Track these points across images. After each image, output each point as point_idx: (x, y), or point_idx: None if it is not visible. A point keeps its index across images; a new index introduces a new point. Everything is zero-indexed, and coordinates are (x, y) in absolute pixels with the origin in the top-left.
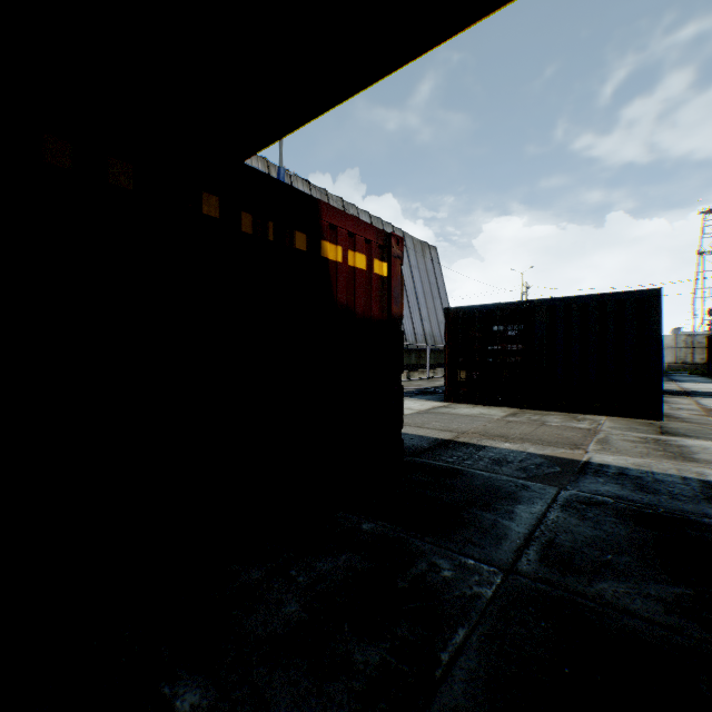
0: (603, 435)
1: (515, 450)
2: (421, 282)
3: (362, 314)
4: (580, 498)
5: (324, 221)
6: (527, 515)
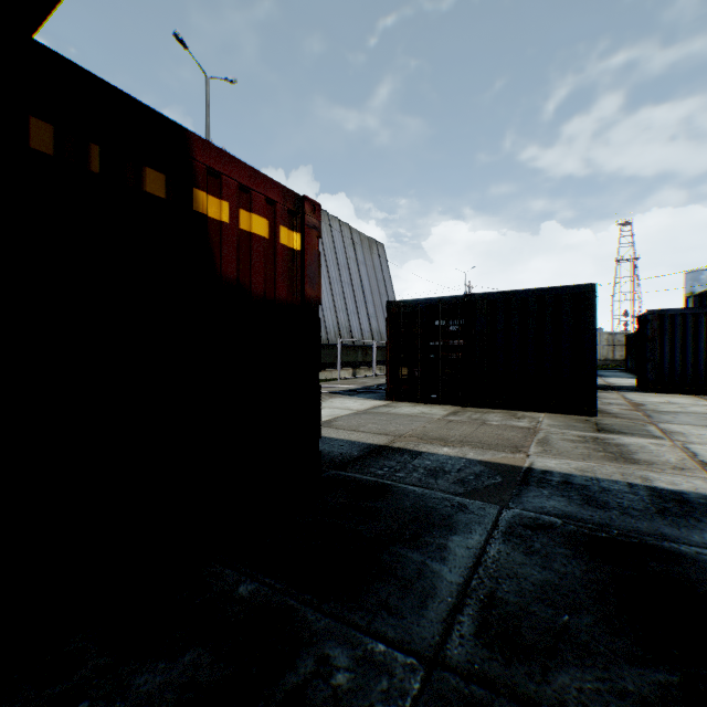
0: (543, 434)
1: (454, 455)
2: (368, 278)
3: (261, 294)
4: (524, 520)
5: (198, 163)
6: (463, 551)
